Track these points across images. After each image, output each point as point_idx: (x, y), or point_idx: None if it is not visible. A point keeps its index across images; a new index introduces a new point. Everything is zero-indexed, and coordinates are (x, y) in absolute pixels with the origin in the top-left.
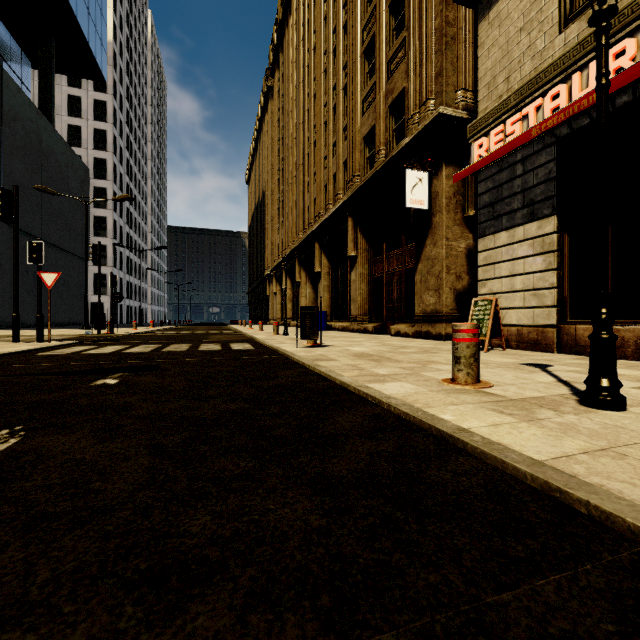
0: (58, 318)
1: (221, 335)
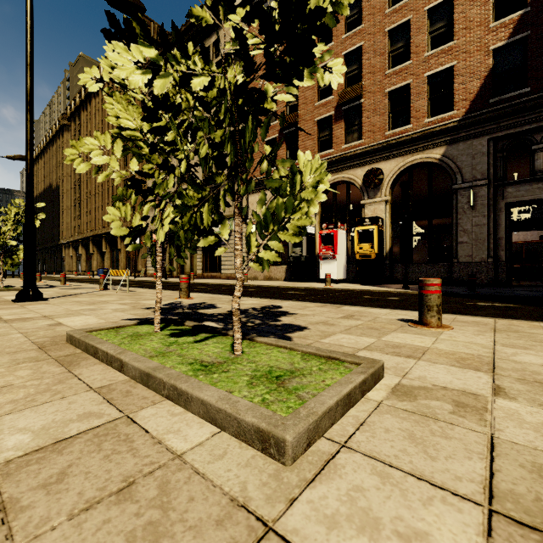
0: None
1: None
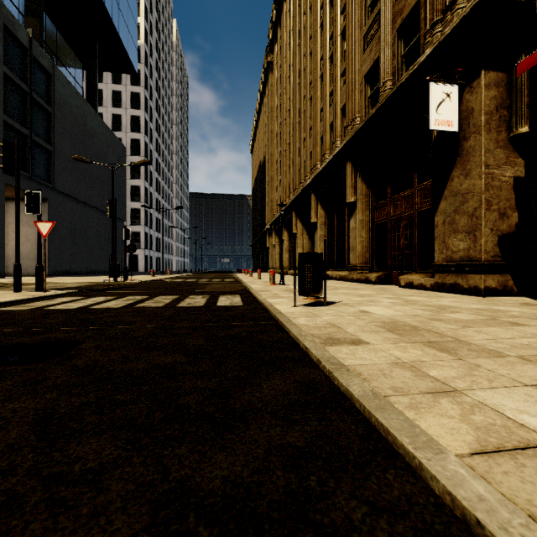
0: (100, 267)
1: (219, 284)
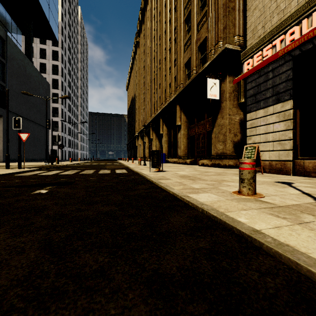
0: (34, 157)
1: (112, 165)
